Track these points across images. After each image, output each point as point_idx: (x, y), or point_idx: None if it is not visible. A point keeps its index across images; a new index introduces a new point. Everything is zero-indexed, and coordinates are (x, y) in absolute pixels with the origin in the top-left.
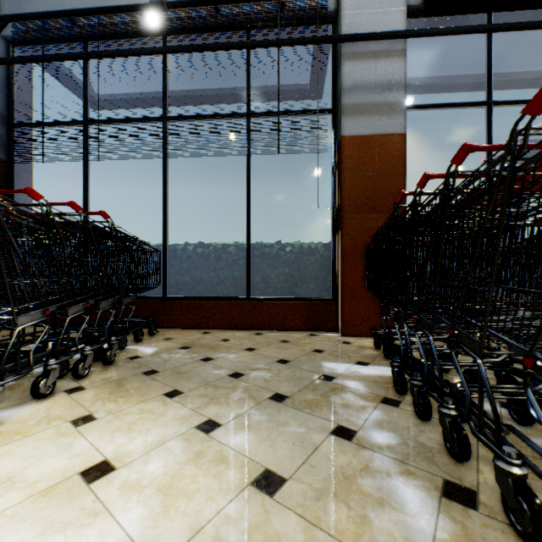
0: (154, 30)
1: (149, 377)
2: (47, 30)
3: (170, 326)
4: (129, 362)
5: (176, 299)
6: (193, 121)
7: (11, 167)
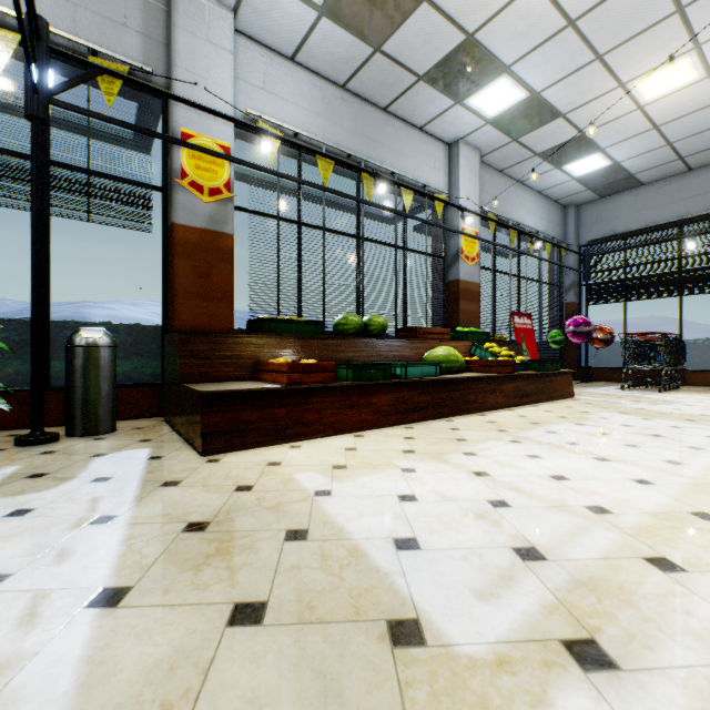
0: (672, 225)
1: (704, 392)
2: (603, 239)
3: (686, 385)
4: (686, 390)
5: (689, 370)
6: (705, 275)
7: (580, 306)
